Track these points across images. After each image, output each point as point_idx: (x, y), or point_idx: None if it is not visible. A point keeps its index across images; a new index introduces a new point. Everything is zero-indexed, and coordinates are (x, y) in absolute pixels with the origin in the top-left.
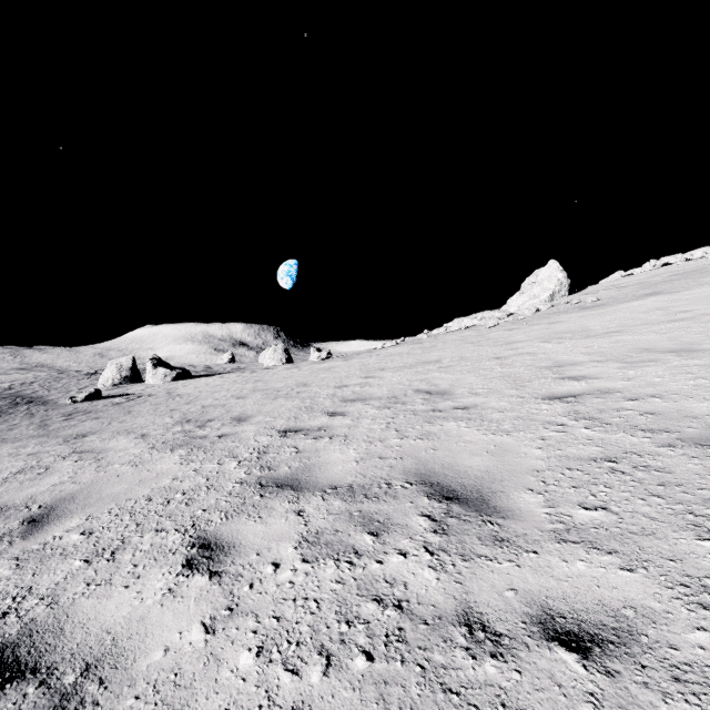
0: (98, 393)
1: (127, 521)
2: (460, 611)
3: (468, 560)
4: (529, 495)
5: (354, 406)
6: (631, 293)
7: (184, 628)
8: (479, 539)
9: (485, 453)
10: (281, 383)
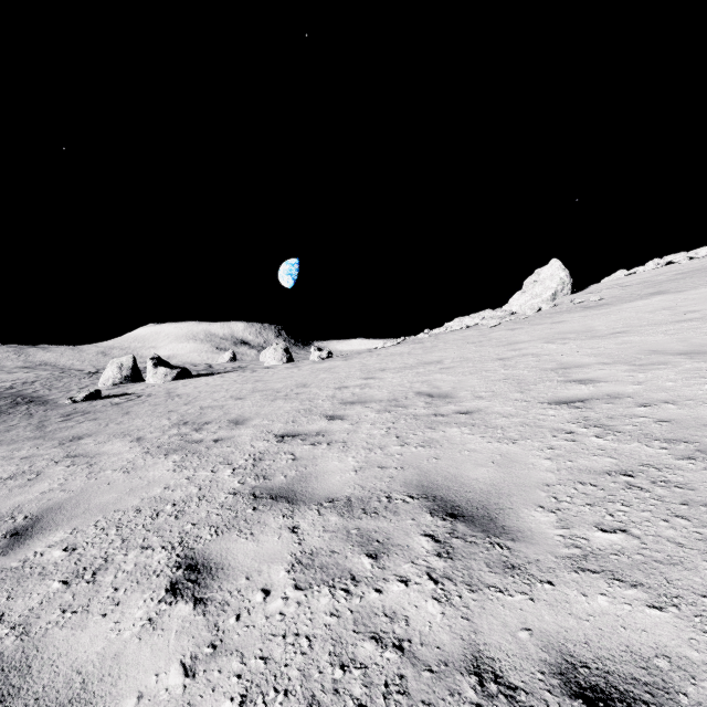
0: (97, 393)
1: (112, 536)
2: (469, 656)
3: (476, 591)
4: (540, 513)
5: (353, 409)
6: (636, 292)
7: (162, 669)
8: (488, 565)
9: (490, 463)
10: (280, 383)
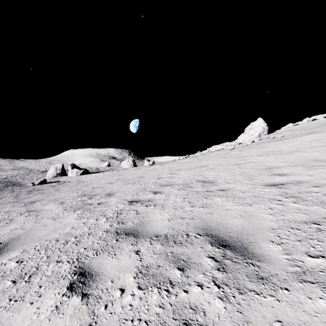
0: (45, 180)
1: (42, 255)
2: None
3: (243, 293)
4: (272, 245)
5: (166, 188)
6: (299, 133)
7: None
8: (247, 277)
9: (239, 216)
10: (130, 176)
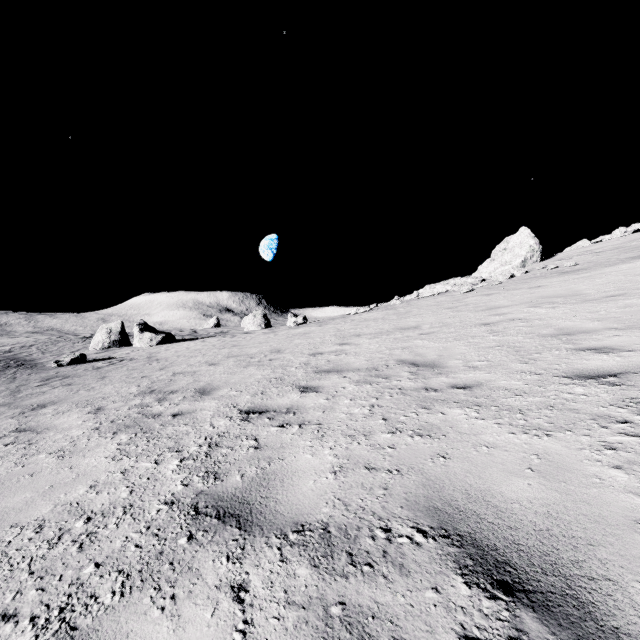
0: (82, 357)
1: None
2: None
3: None
4: None
5: (329, 379)
6: (613, 257)
7: None
8: None
9: (528, 470)
10: (255, 348)
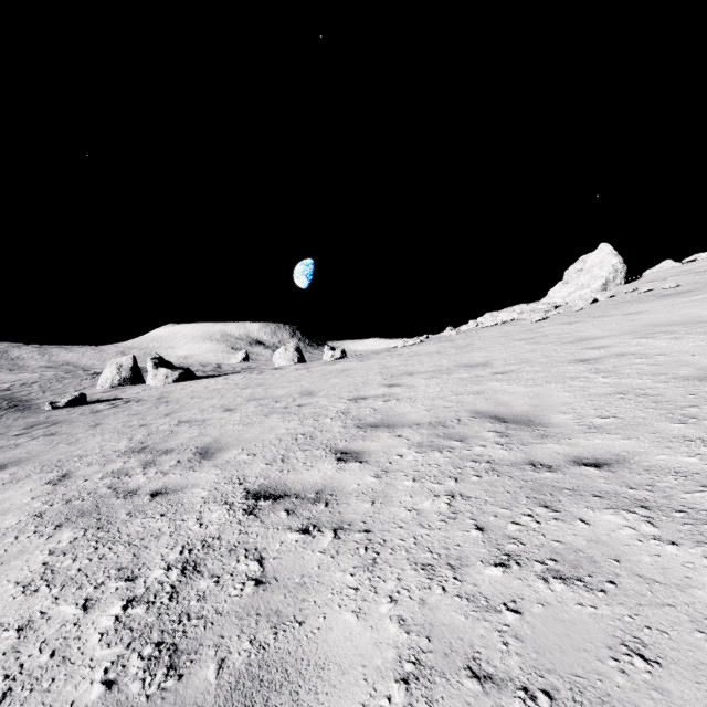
0: (82, 397)
1: None
2: None
3: None
4: None
5: (378, 439)
6: None
7: None
8: None
9: None
10: (283, 389)
